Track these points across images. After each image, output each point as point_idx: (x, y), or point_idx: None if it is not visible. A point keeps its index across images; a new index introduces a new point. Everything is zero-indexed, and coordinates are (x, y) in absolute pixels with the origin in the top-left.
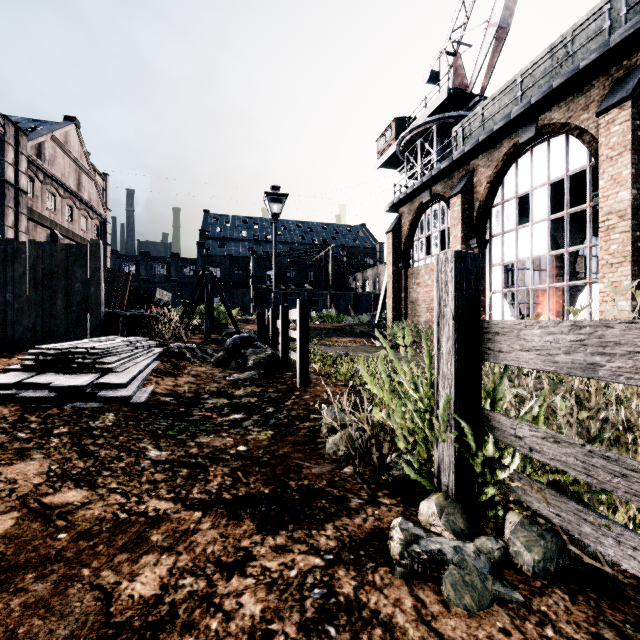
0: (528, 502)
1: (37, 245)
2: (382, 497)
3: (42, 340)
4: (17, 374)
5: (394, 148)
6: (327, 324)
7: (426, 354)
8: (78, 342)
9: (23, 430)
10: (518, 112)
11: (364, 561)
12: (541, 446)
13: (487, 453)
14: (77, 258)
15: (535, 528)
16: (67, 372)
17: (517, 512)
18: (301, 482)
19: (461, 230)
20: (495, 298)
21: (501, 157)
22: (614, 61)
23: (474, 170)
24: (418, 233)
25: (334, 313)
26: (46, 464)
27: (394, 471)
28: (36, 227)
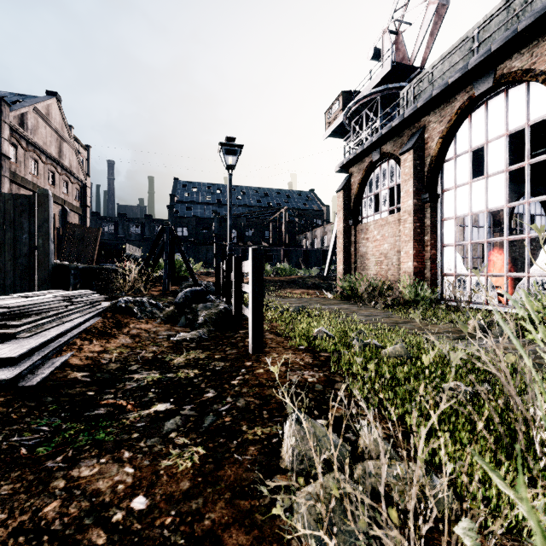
0: None
1: None
2: None
3: None
4: None
5: (341, 118)
6: (281, 276)
7: None
8: None
9: None
10: (476, 61)
11: None
12: None
13: None
14: (24, 209)
15: None
16: None
17: None
18: None
19: (413, 185)
20: (447, 251)
21: (455, 111)
22: None
23: (425, 126)
24: (367, 191)
25: (287, 267)
26: None
27: None
28: (19, 189)
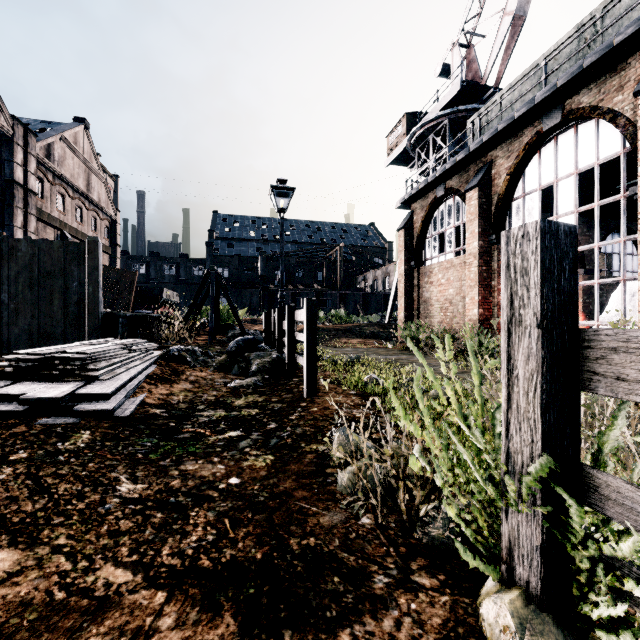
0: None
1: (33, 243)
2: (417, 573)
3: (38, 342)
4: None
5: (404, 144)
6: (336, 324)
7: (474, 371)
8: (66, 345)
9: None
10: (543, 96)
11: None
12: None
13: (609, 550)
14: (74, 256)
15: None
16: (48, 380)
17: None
18: (305, 541)
19: (478, 225)
20: None
21: (522, 147)
22: None
23: (492, 162)
24: (431, 230)
25: (343, 313)
26: None
27: (430, 529)
28: (45, 228)
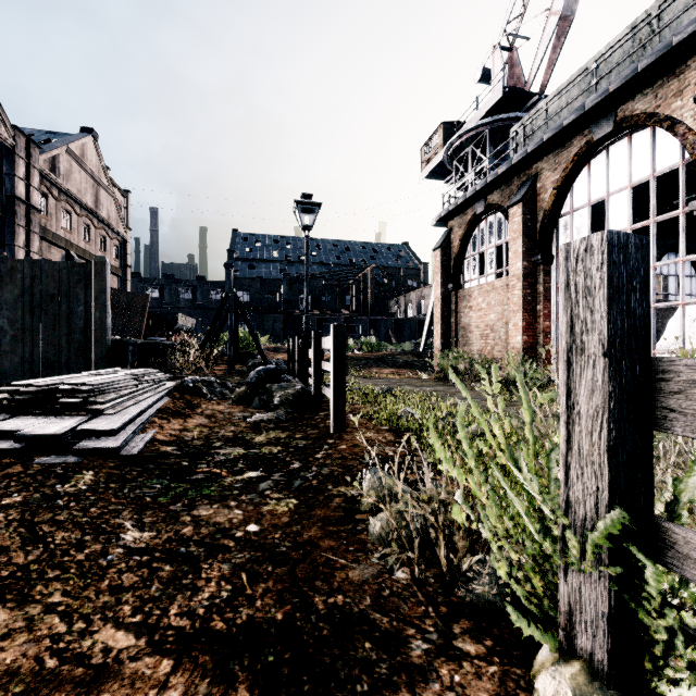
0: None
1: (35, 263)
2: (461, 637)
3: (40, 372)
4: None
5: (441, 156)
6: (366, 353)
7: (525, 406)
8: (70, 376)
9: None
10: (593, 103)
11: None
12: None
13: (692, 620)
14: (80, 278)
15: None
16: (49, 414)
17: None
18: (332, 599)
19: (522, 244)
20: None
21: (571, 158)
22: None
23: (537, 175)
24: (470, 249)
25: (374, 341)
26: None
27: (475, 585)
28: (50, 247)
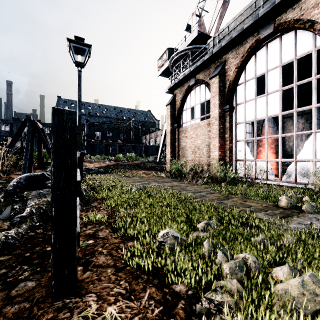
0: None
1: None
2: None
3: None
4: None
5: (167, 64)
6: (129, 162)
7: None
8: None
9: None
10: (265, 11)
11: None
12: None
13: None
14: None
15: None
16: None
17: None
18: None
19: (218, 99)
20: (239, 144)
21: (246, 50)
22: None
23: (226, 61)
24: (186, 106)
25: (134, 155)
26: None
27: None
28: None
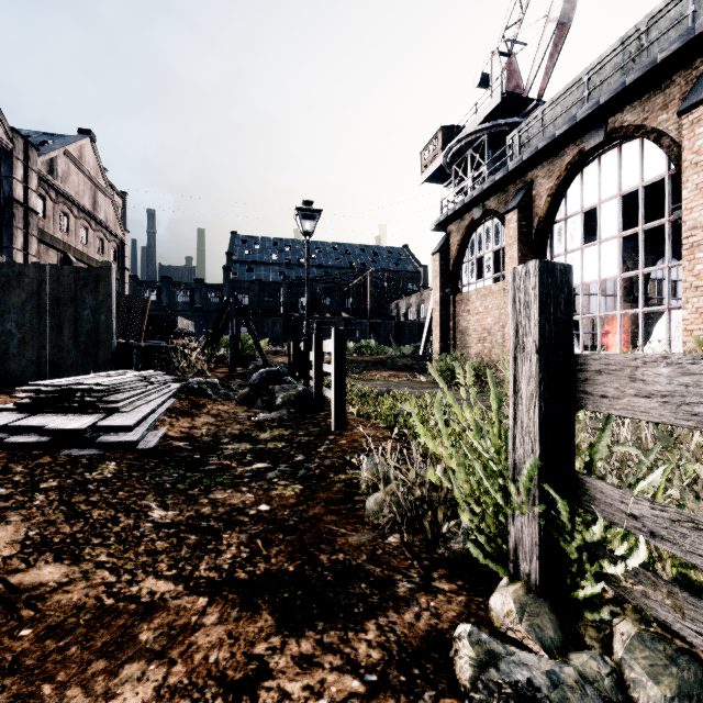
0: (649, 608)
1: (42, 268)
2: (438, 580)
3: (47, 374)
4: (8, 415)
5: (440, 160)
6: (366, 356)
7: (493, 396)
8: (82, 377)
9: (4, 484)
10: (585, 114)
11: (420, 687)
12: (671, 532)
13: (588, 537)
14: (86, 282)
15: (661, 646)
16: (67, 412)
17: (631, 619)
18: (335, 556)
19: (518, 250)
20: None
21: (564, 166)
22: (699, 52)
23: (533, 182)
24: (468, 254)
25: (374, 344)
26: (23, 529)
27: (452, 544)
28: (48, 250)
